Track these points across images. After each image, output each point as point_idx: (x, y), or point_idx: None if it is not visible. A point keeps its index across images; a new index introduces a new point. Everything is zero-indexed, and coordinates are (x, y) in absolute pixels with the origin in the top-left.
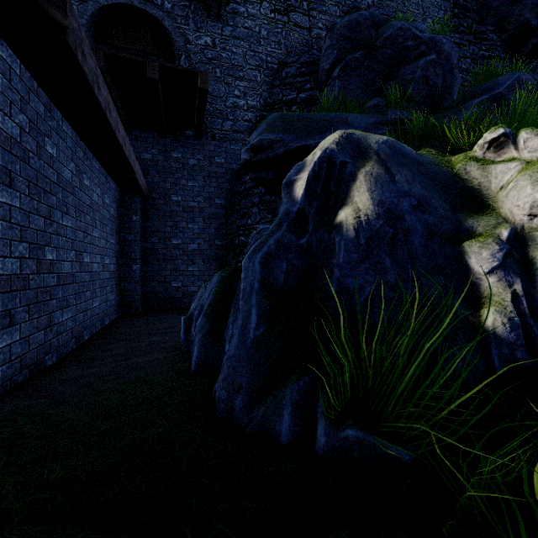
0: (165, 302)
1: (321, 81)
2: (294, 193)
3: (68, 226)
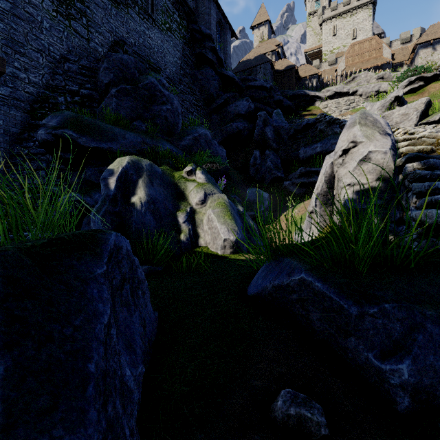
0: None
1: (100, 88)
2: (110, 186)
3: None
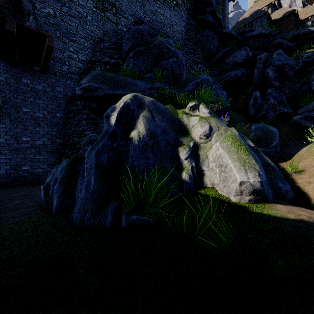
0: (16, 179)
1: (123, 56)
2: (110, 122)
3: None
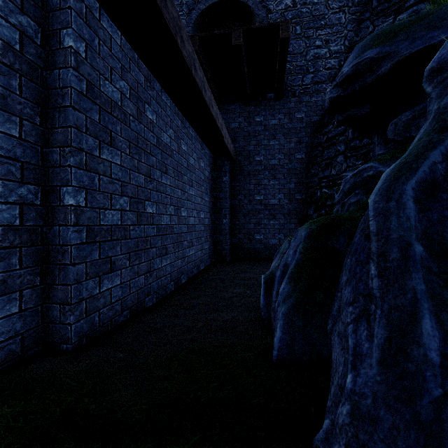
0: (249, 252)
1: None
2: None
3: (167, 184)
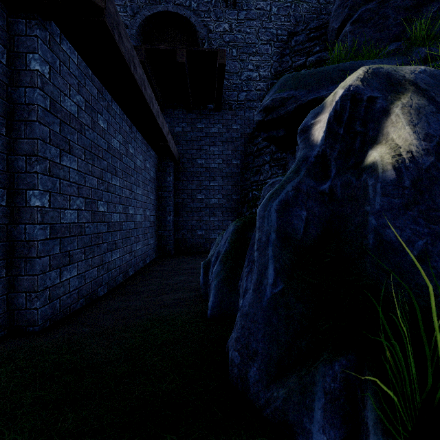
0: (191, 246)
1: (330, 42)
2: (312, 137)
3: (117, 185)
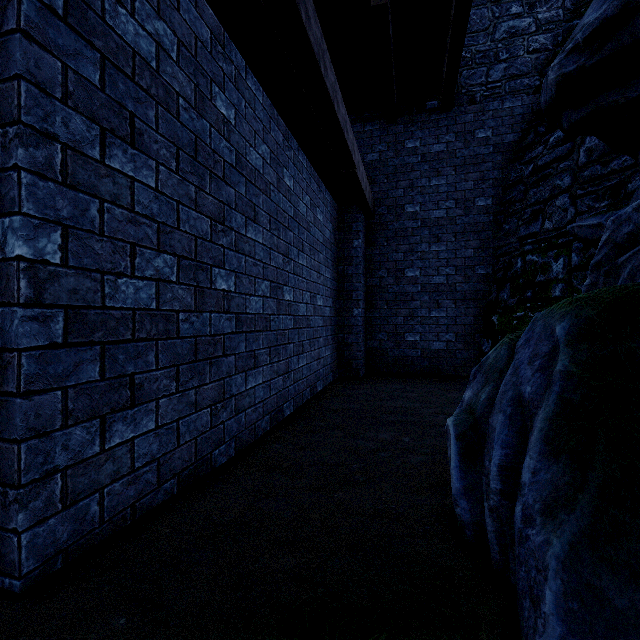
0: (396, 362)
1: None
2: None
3: (257, 241)
